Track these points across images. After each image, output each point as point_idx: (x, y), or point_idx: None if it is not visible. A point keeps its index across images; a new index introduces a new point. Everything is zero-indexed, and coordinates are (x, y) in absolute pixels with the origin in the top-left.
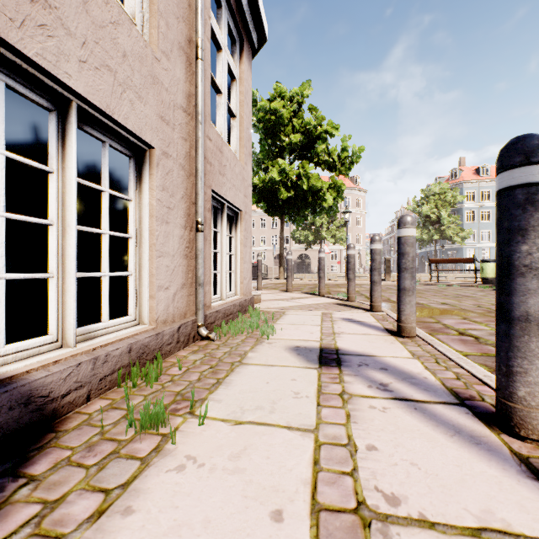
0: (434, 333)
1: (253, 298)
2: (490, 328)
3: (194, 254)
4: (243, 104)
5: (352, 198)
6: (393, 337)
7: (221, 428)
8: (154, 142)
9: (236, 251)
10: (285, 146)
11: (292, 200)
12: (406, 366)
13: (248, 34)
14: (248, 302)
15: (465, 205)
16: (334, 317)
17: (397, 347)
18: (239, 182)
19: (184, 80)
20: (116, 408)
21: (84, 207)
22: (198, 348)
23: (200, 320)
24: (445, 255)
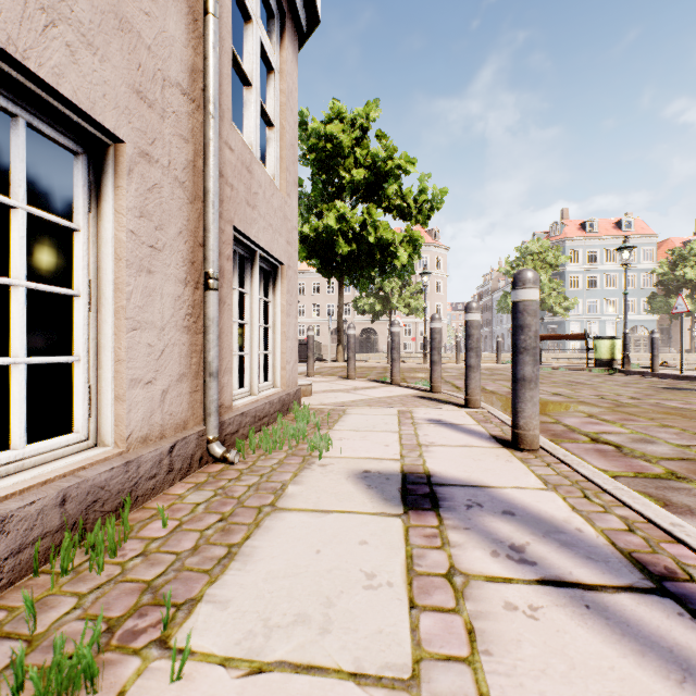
0: (558, 439)
1: (299, 390)
2: (629, 430)
3: (203, 326)
4: (285, 109)
5: (430, 257)
6: (507, 450)
7: (217, 687)
8: (122, 132)
9: (274, 322)
10: (344, 184)
11: (355, 255)
12: (542, 507)
13: (292, 9)
14: (292, 397)
15: (568, 267)
16: (416, 417)
17: (517, 468)
18: (279, 221)
19: (184, 43)
20: (8, 634)
21: (57, 259)
22: (206, 478)
23: (211, 431)
24: (545, 330)
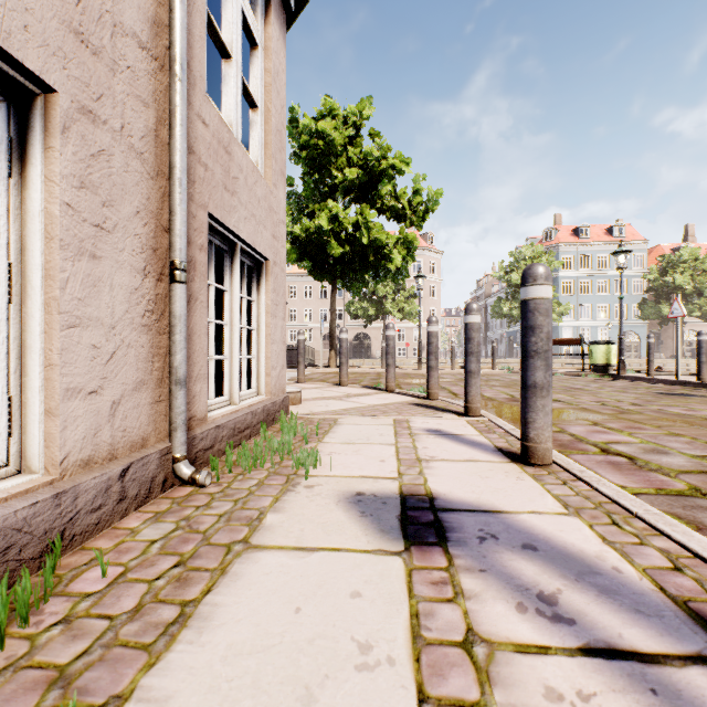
0: (566, 450)
1: (287, 398)
2: (638, 439)
3: (169, 325)
4: (271, 90)
5: (424, 261)
6: (516, 465)
7: None
8: (53, 78)
9: (259, 324)
10: (337, 184)
11: (347, 257)
12: (567, 538)
13: None
14: (278, 406)
15: (561, 273)
16: (414, 427)
17: (530, 488)
18: (263, 212)
19: None
20: None
21: None
22: (169, 505)
23: (177, 448)
24: None
